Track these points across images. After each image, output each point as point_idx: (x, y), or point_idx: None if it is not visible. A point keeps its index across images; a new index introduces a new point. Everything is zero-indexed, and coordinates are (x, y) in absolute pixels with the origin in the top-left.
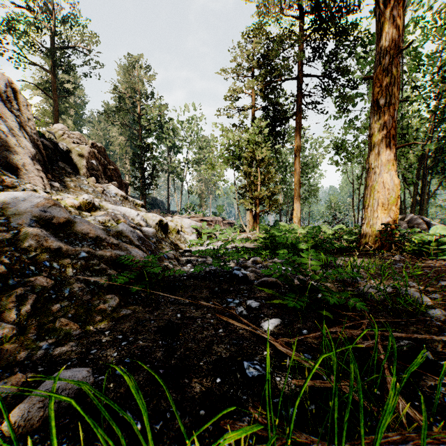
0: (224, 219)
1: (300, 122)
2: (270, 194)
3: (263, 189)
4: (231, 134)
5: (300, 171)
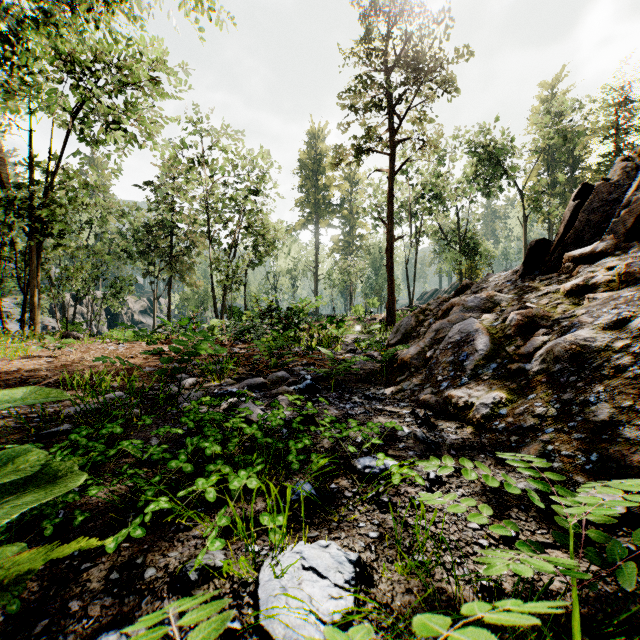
0: None
1: None
2: None
3: None
4: None
5: None
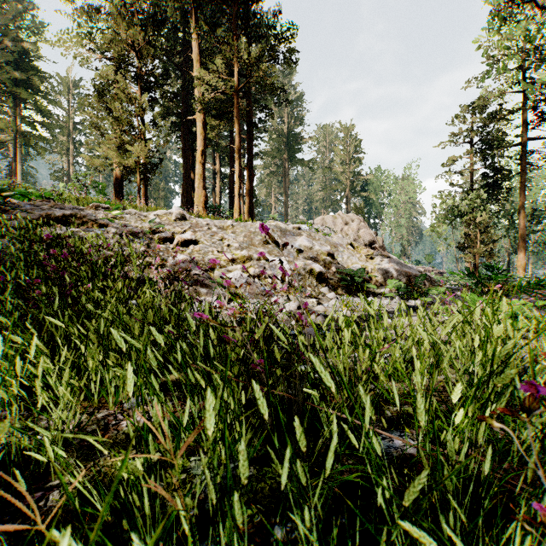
0: (433, 269)
1: (523, 181)
2: (489, 249)
3: (481, 246)
4: (450, 201)
5: (531, 219)
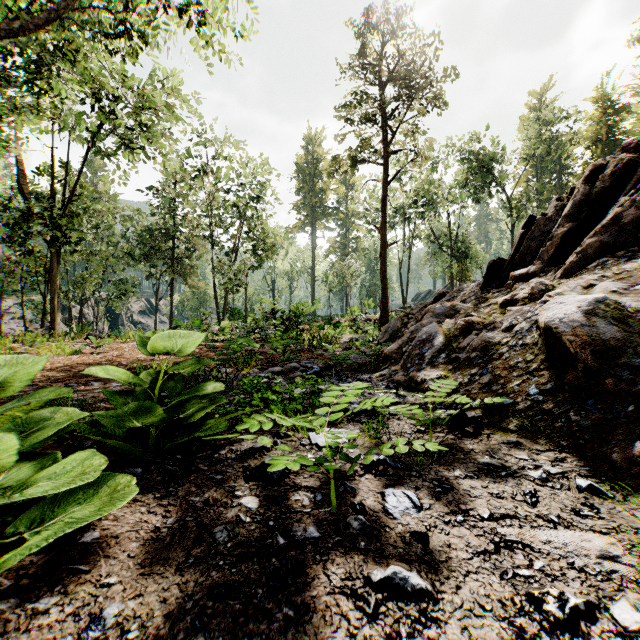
0: None
1: None
2: None
3: None
4: None
5: None
